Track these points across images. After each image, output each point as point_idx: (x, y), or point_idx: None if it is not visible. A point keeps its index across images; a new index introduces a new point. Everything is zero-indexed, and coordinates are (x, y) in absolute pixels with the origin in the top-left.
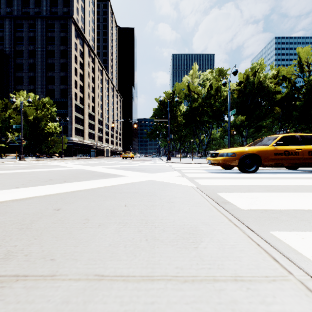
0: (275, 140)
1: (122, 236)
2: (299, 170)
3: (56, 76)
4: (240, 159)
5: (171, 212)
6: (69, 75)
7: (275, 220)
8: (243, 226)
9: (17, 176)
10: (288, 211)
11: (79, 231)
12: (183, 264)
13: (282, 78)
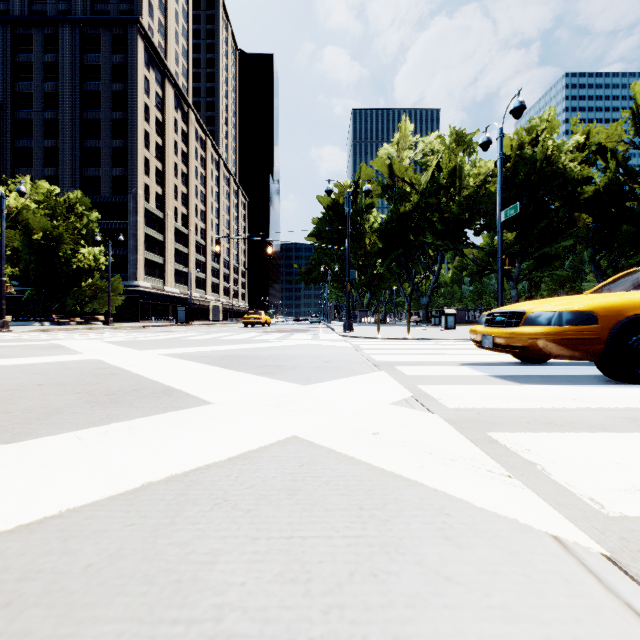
0: None
1: None
2: None
3: (103, 149)
4: (609, 334)
5: None
6: (131, 146)
7: None
8: None
9: None
10: None
11: None
12: None
13: (595, 150)
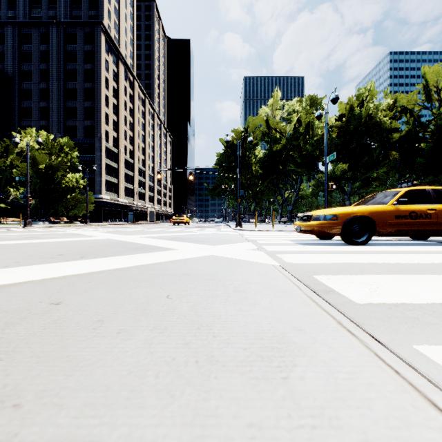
0: (395, 196)
1: (155, 354)
2: (429, 240)
3: (78, 108)
4: (344, 224)
5: (242, 308)
6: (97, 105)
7: (415, 323)
8: (363, 335)
9: (13, 249)
10: (432, 306)
11: (82, 343)
12: (262, 416)
13: (401, 110)
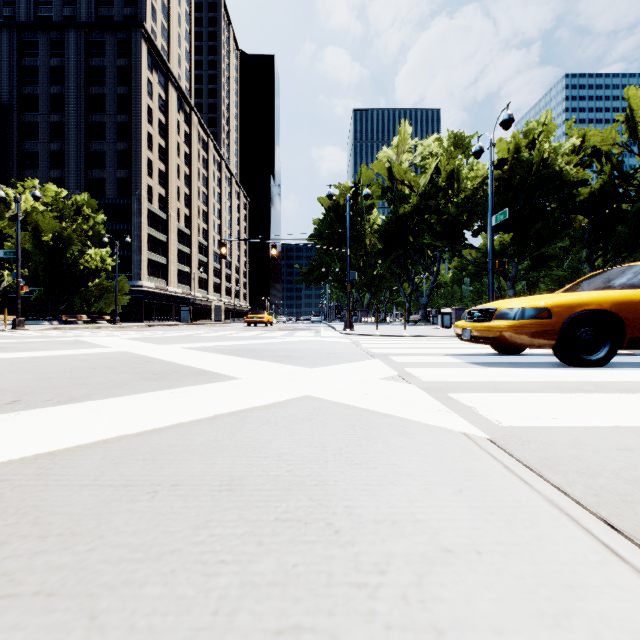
0: None
1: None
2: None
3: (108, 151)
4: (562, 327)
5: None
6: (136, 148)
7: None
8: None
9: None
10: None
11: None
12: None
13: (591, 153)
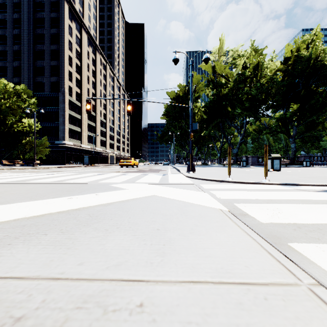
0: None
1: None
2: None
3: (46, 66)
4: None
5: None
6: (61, 64)
7: None
8: None
9: None
10: None
11: None
12: None
13: None
